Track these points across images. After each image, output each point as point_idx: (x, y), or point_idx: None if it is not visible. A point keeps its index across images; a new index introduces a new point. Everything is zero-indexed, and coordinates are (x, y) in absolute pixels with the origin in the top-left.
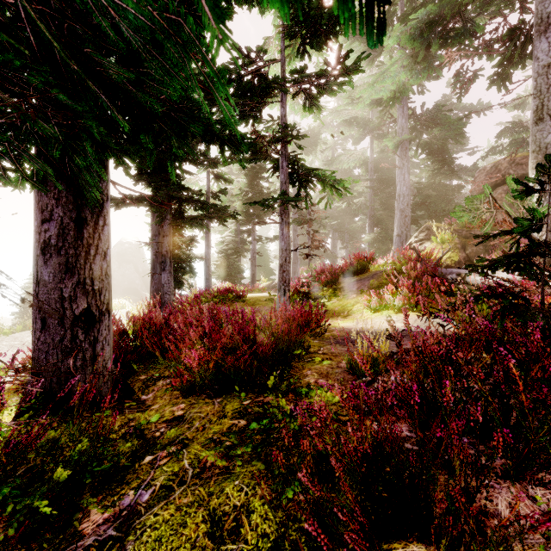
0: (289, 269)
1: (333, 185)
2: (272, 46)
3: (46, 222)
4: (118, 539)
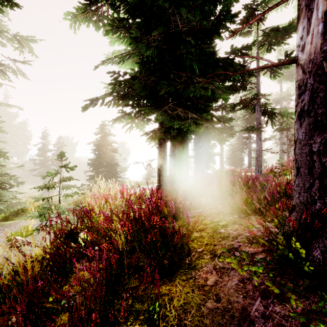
0: (261, 160)
1: (286, 116)
2: (253, 50)
3: (175, 149)
4: (200, 212)
